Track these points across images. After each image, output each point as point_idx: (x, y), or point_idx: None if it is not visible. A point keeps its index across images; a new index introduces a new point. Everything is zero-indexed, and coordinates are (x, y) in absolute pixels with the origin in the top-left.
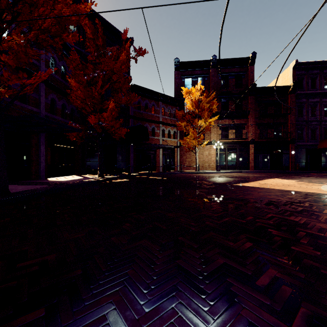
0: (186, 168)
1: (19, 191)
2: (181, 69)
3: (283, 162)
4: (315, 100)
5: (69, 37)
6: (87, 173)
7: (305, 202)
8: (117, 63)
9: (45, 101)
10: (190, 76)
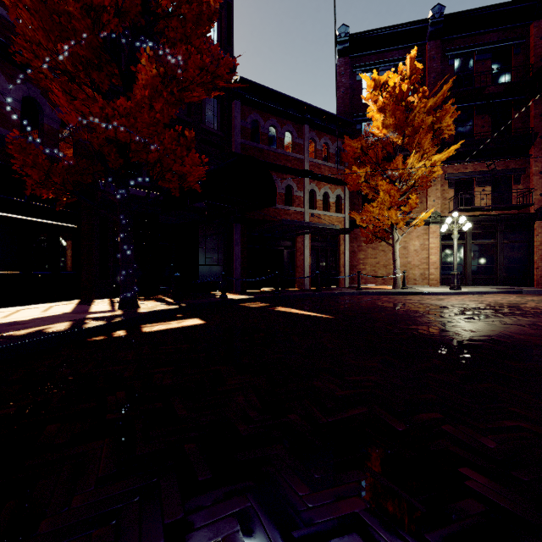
0: (365, 280)
1: None
2: (352, 53)
3: None
4: None
5: None
6: (114, 294)
7: None
8: None
9: None
10: (375, 66)
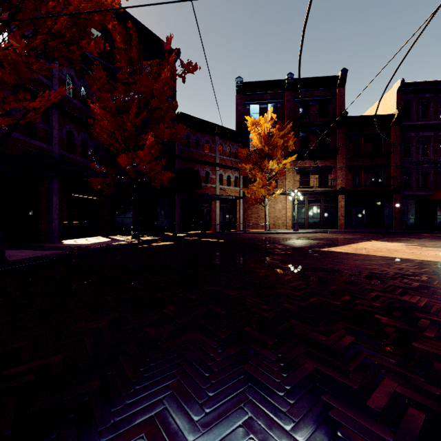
0: (251, 227)
1: (20, 258)
2: (245, 92)
3: (384, 218)
4: (428, 134)
5: (90, 44)
6: (116, 233)
7: (421, 275)
8: (158, 83)
9: (59, 135)
10: (257, 101)
